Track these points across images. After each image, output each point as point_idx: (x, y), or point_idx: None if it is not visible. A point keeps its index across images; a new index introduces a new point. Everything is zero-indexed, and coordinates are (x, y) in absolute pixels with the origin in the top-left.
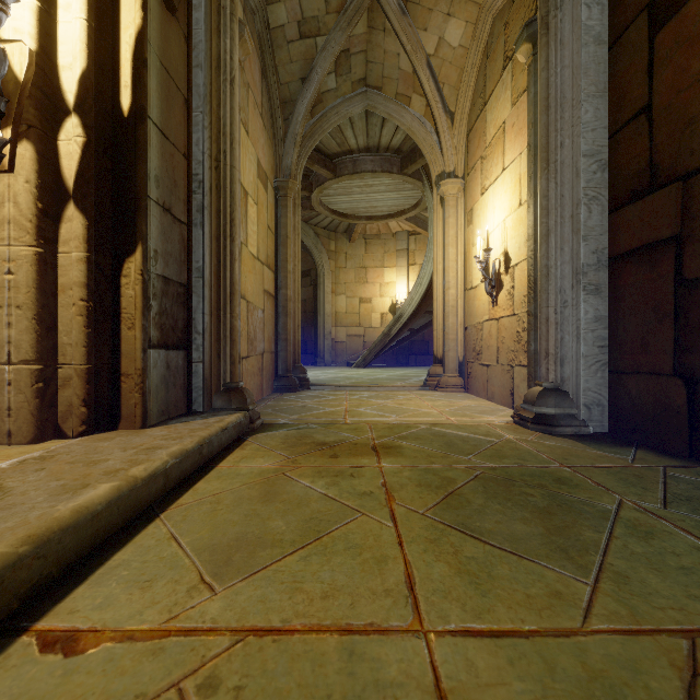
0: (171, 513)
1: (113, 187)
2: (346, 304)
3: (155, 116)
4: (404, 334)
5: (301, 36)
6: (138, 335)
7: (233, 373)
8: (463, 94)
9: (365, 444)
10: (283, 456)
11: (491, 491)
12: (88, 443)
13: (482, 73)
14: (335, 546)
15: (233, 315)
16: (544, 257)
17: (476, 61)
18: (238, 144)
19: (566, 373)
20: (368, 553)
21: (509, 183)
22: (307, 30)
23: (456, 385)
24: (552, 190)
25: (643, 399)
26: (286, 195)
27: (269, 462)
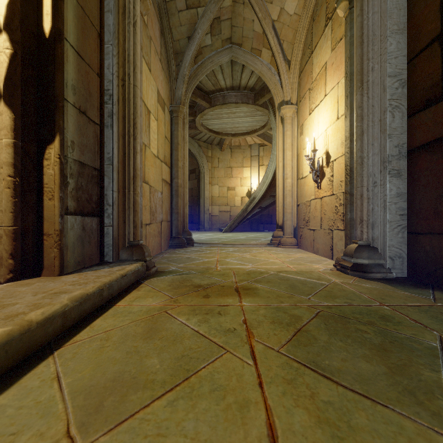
0: (64, 350)
1: (37, 91)
2: (218, 191)
3: (72, 40)
4: (256, 210)
5: (187, 7)
6: (56, 204)
7: (135, 234)
8: (296, 47)
9: (230, 286)
10: (168, 296)
11: (332, 328)
12: (10, 288)
13: (310, 32)
14: (201, 387)
15: (135, 192)
16: (359, 151)
17: (305, 24)
18: (141, 73)
19: (375, 234)
20: (231, 397)
21: (329, 104)
22: (191, 2)
23: (292, 243)
24: (365, 102)
25: (436, 253)
26: (177, 116)
27: (156, 301)
